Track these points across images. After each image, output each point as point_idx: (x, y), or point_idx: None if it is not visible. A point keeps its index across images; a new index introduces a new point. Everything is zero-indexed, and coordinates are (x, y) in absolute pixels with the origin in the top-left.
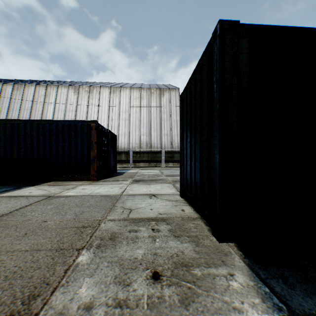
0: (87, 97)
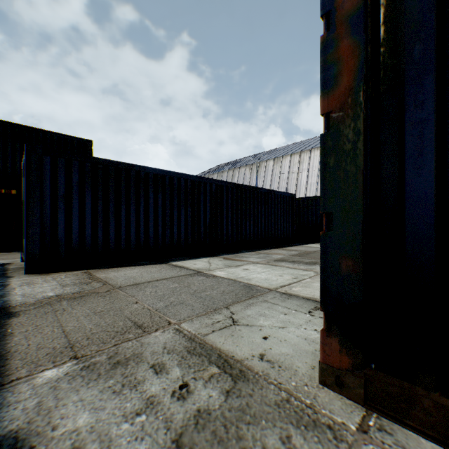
0: None
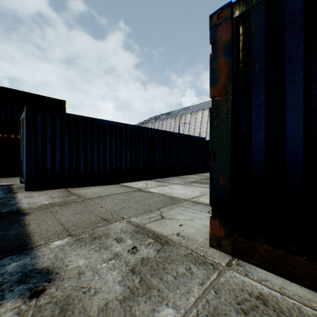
0: None
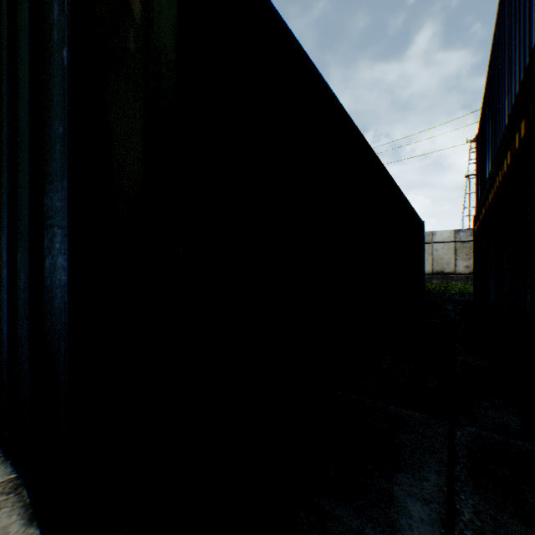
0: None
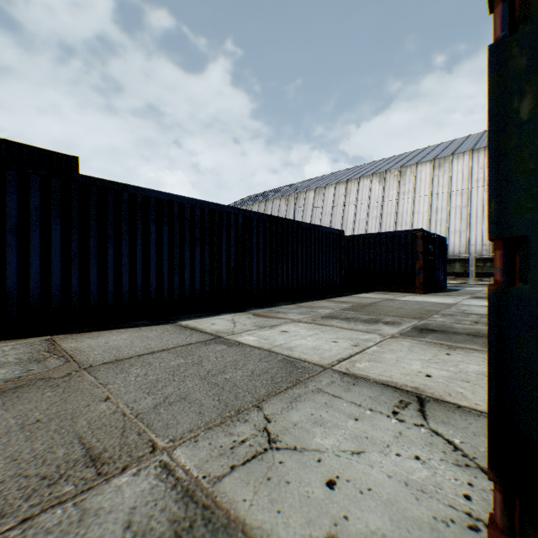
0: (397, 183)
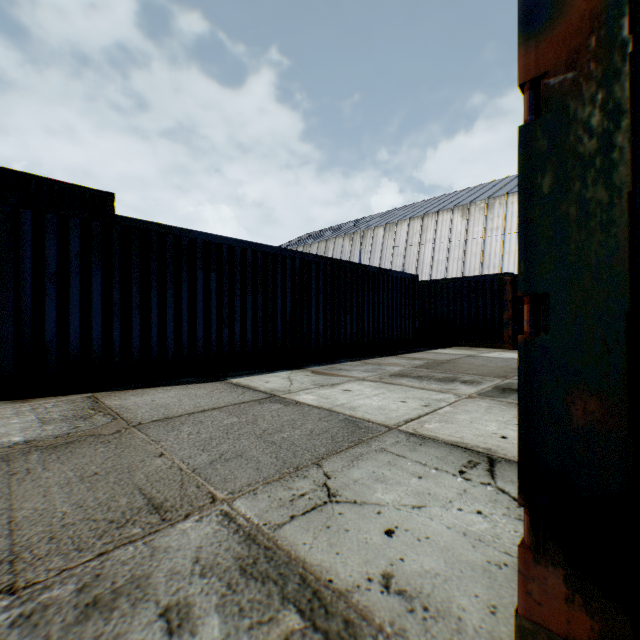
0: (483, 218)
